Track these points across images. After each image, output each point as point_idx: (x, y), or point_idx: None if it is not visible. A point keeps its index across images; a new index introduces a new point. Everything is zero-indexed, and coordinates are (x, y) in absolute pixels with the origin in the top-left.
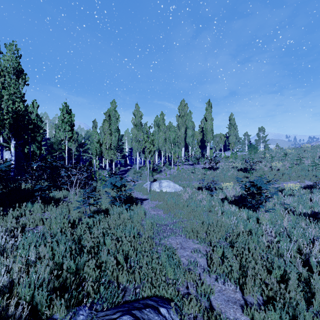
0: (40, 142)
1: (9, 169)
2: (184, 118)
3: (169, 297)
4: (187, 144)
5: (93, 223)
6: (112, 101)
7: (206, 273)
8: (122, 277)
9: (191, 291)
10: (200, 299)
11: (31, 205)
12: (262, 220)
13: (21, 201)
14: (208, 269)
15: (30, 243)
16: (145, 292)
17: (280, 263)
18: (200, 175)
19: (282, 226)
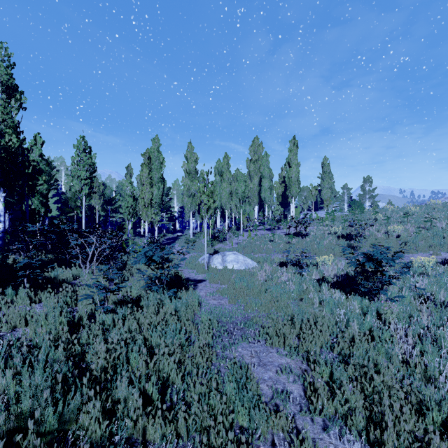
0: (46, 196)
1: None
2: (257, 163)
3: None
4: (262, 201)
5: (113, 323)
6: (154, 138)
7: (305, 414)
8: (153, 431)
9: None
10: None
11: (13, 292)
12: (386, 315)
13: (0, 285)
14: (308, 406)
15: None
16: None
17: (438, 399)
18: (282, 244)
19: (422, 326)
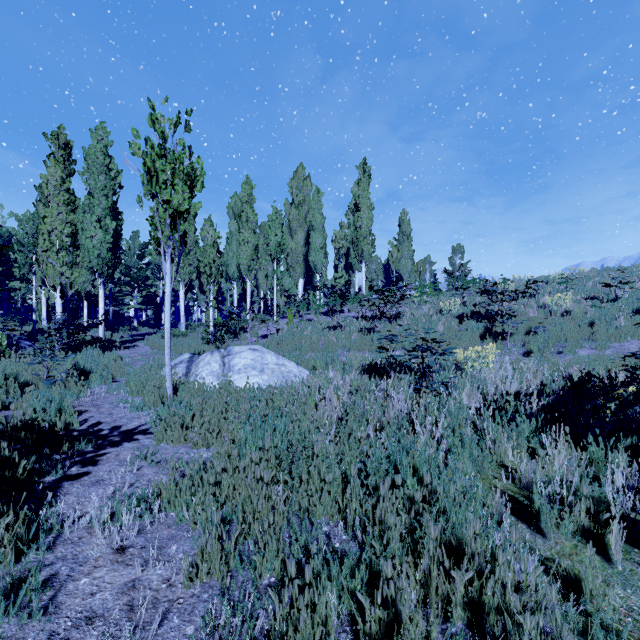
0: None
1: None
2: (303, 208)
3: None
4: (310, 272)
5: None
6: (98, 128)
7: None
8: None
9: None
10: None
11: None
12: None
13: None
14: None
15: None
16: None
17: None
18: (355, 333)
19: None
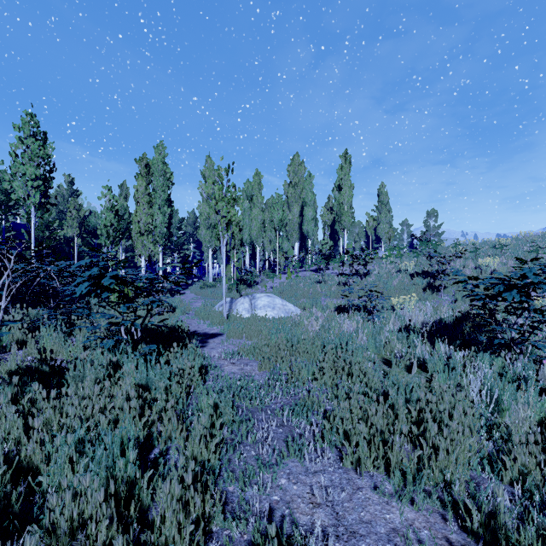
0: None
1: None
2: (298, 187)
3: None
4: (303, 237)
5: None
6: (158, 145)
7: None
8: None
9: None
10: None
11: None
12: None
13: None
14: None
15: None
16: None
17: None
18: (334, 286)
19: None
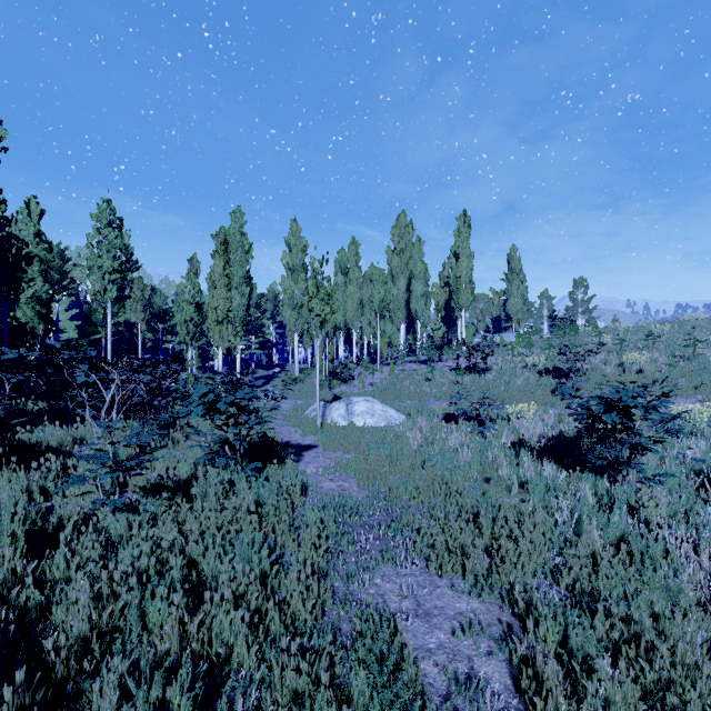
0: (47, 304)
1: None
2: (405, 255)
3: None
4: (411, 316)
5: (130, 531)
6: (235, 211)
7: None
8: None
9: None
10: None
11: None
12: (647, 509)
13: None
14: None
15: None
16: None
17: None
18: (446, 385)
19: None
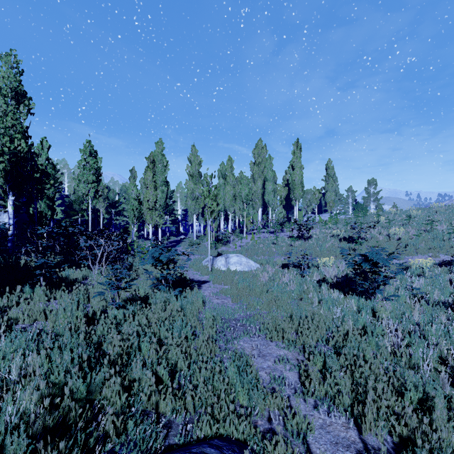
0: (52, 199)
1: (4, 237)
2: (261, 166)
3: (241, 437)
4: (265, 204)
5: (124, 317)
6: (158, 141)
7: (298, 396)
8: (164, 405)
9: (277, 429)
10: (290, 440)
11: (30, 290)
12: (380, 312)
13: (17, 283)
14: (302, 390)
15: (15, 350)
16: (202, 430)
17: (416, 381)
18: (285, 247)
19: (412, 322)
